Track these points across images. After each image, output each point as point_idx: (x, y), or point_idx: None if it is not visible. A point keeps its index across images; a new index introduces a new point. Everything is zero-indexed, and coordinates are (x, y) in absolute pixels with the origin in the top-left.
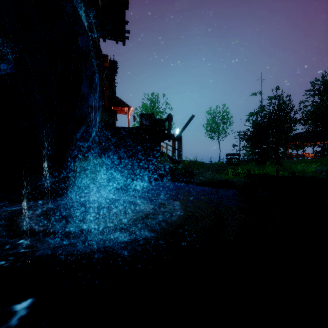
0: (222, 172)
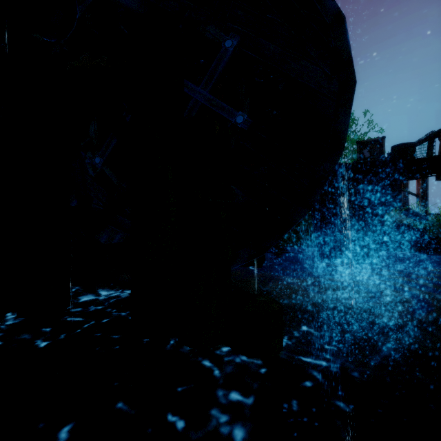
0: None
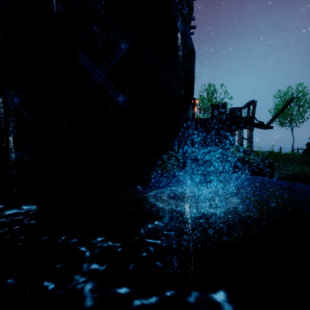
0: None
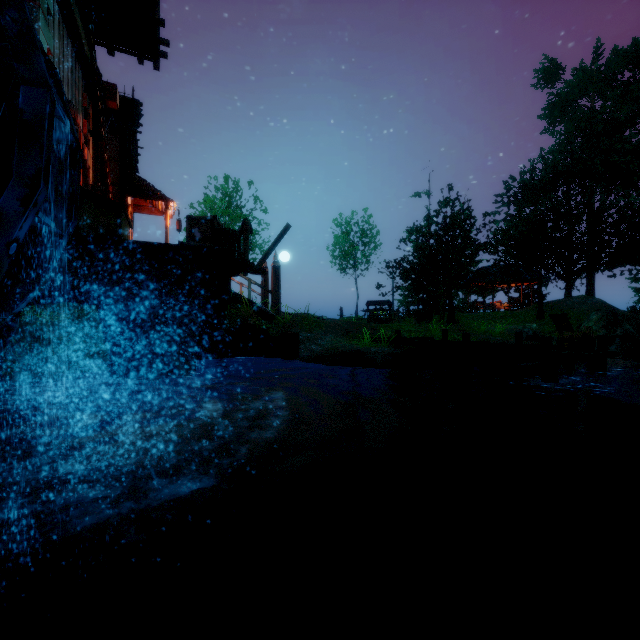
0: (354, 336)
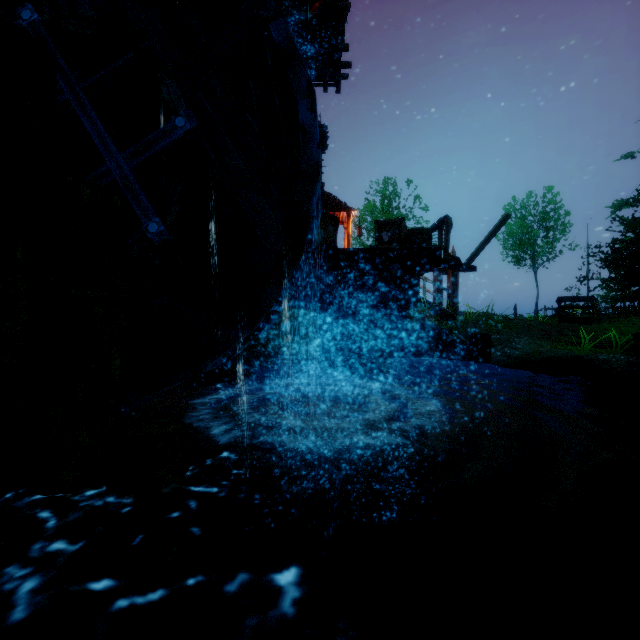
0: (557, 340)
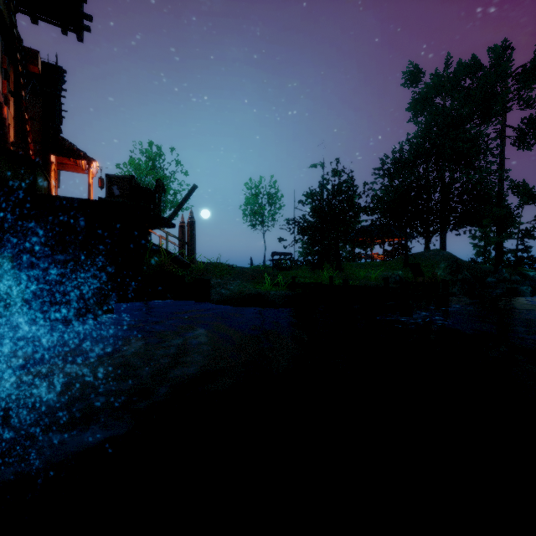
0: (258, 282)
